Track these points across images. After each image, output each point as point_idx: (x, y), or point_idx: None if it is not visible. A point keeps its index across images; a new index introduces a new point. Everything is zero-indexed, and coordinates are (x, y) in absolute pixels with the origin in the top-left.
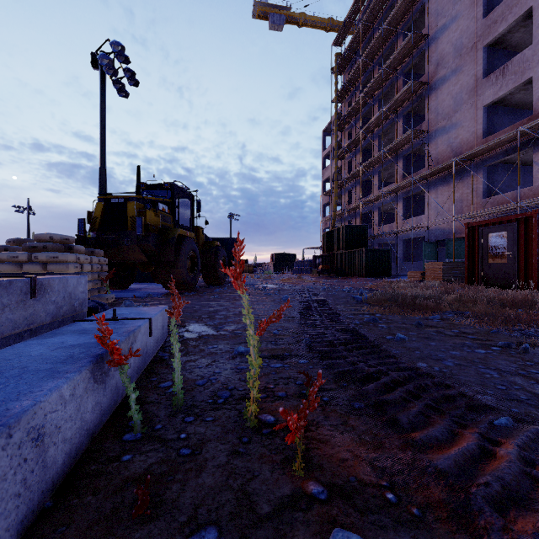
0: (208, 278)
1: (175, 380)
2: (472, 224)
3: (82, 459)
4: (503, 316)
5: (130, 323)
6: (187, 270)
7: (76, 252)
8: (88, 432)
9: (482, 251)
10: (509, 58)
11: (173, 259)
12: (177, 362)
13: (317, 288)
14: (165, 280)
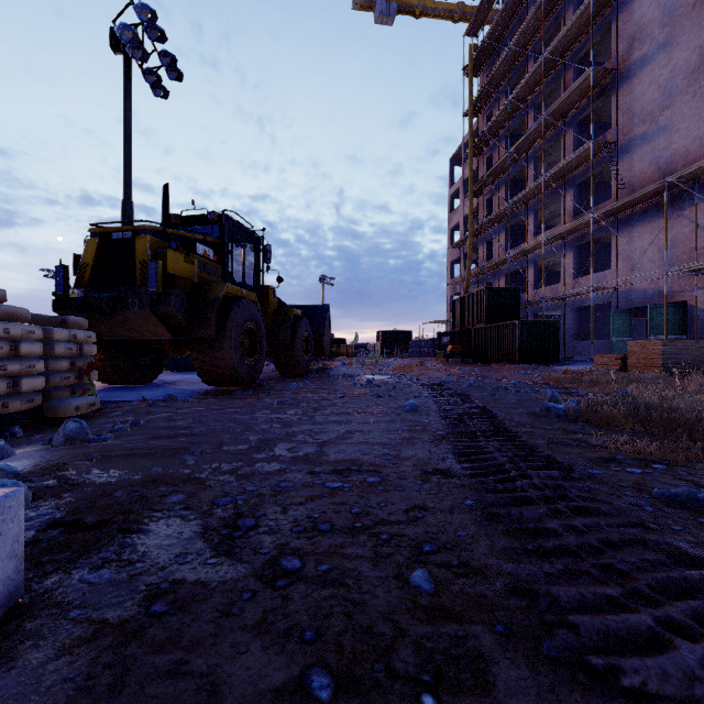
0: (282, 365)
1: None
2: None
3: None
4: None
5: None
6: (241, 354)
7: (5, 318)
8: None
9: None
10: None
11: (214, 335)
12: None
13: (455, 382)
14: (204, 370)
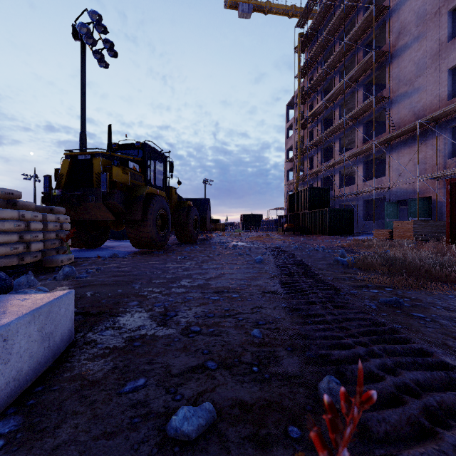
0: (181, 236)
1: None
2: (455, 180)
3: None
4: None
5: None
6: (156, 229)
7: (21, 208)
8: None
9: None
10: None
11: (140, 218)
12: None
13: (287, 246)
14: (134, 239)
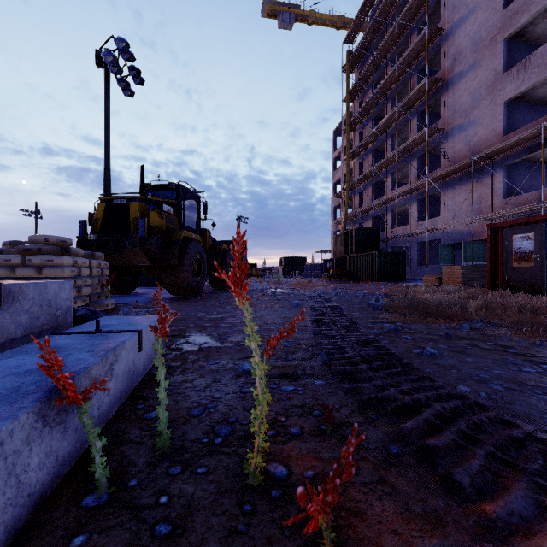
0: (215, 282)
1: (159, 415)
2: (494, 225)
3: (16, 542)
4: (541, 325)
5: (113, 338)
6: (192, 274)
7: (73, 255)
8: (32, 497)
9: (506, 254)
10: (531, 51)
11: (177, 263)
12: (162, 392)
13: (328, 293)
14: (169, 285)
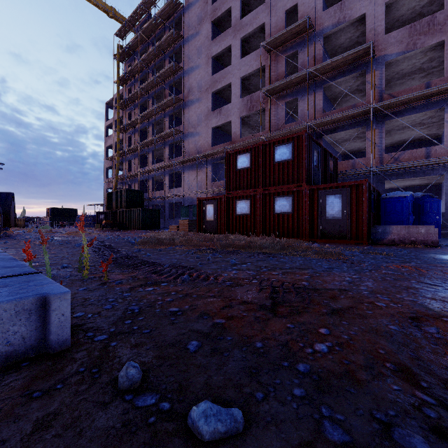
0: None
1: (47, 269)
2: (200, 198)
3: None
4: (198, 245)
5: None
6: None
7: None
8: None
9: (204, 214)
10: (224, 104)
11: None
12: (47, 263)
13: (102, 238)
14: None
